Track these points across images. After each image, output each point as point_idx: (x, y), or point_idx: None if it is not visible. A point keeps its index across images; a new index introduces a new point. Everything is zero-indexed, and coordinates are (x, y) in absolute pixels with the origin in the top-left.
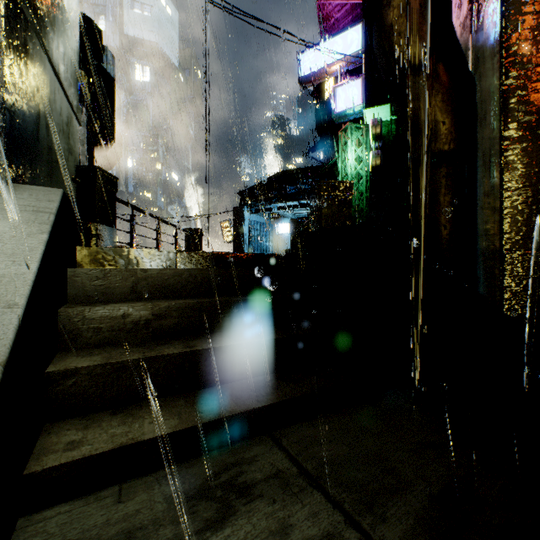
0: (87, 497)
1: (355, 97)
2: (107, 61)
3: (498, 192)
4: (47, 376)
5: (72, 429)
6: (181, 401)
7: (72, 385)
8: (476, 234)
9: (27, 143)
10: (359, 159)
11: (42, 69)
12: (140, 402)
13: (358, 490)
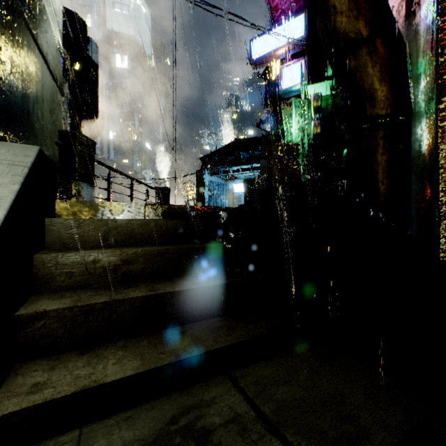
0: (46, 442)
1: (299, 76)
2: (92, 50)
3: (434, 150)
4: (17, 319)
5: (38, 370)
6: (145, 341)
7: (41, 327)
8: (410, 189)
9: (9, 106)
10: (301, 129)
11: (25, 42)
12: (106, 342)
13: (317, 438)
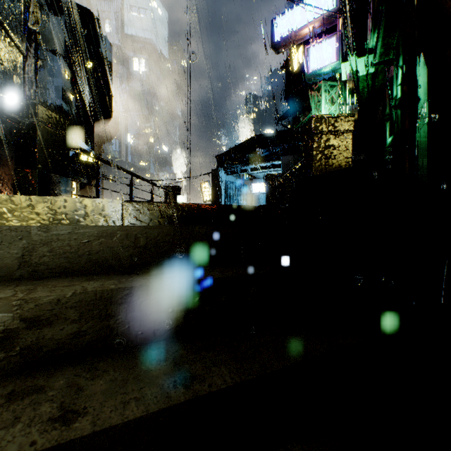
0: None
1: (329, 55)
2: (106, 48)
3: None
4: None
5: None
6: None
7: None
8: None
9: None
10: None
11: None
12: None
13: None
